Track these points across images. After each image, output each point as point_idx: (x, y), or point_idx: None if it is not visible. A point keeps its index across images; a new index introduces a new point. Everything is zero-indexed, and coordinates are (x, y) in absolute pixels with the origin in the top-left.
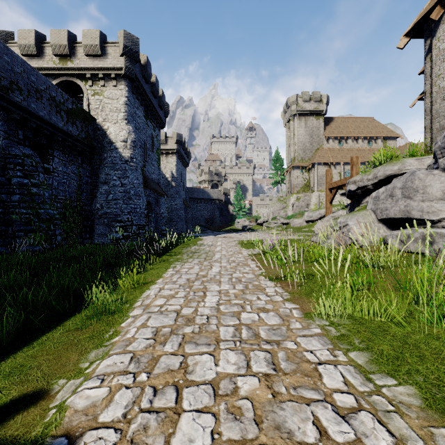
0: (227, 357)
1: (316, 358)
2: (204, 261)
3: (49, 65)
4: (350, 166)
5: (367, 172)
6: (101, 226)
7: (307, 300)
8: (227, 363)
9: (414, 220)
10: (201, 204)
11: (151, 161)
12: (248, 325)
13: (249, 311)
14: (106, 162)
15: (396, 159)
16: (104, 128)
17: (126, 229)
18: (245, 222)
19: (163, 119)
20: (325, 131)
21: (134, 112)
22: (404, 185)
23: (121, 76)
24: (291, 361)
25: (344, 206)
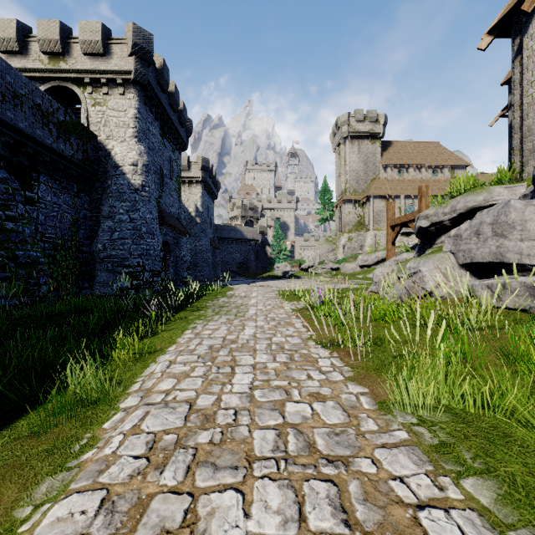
0: (264, 495)
1: (412, 494)
2: (235, 318)
3: (35, 66)
4: (418, 197)
5: (443, 204)
6: (103, 272)
7: (379, 380)
8: (264, 512)
9: (514, 266)
10: (233, 245)
11: (170, 191)
12: (297, 425)
13: (297, 399)
14: (110, 191)
15: (480, 187)
16: (108, 147)
17: (136, 277)
18: (286, 268)
19: (184, 139)
20: (382, 158)
21: (147, 129)
22: (495, 220)
23: (129, 82)
24: (372, 502)
25: (409, 248)
